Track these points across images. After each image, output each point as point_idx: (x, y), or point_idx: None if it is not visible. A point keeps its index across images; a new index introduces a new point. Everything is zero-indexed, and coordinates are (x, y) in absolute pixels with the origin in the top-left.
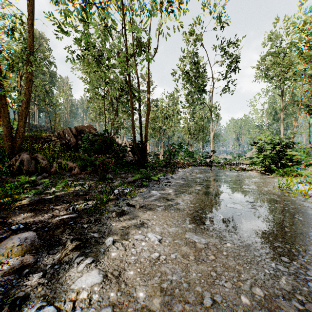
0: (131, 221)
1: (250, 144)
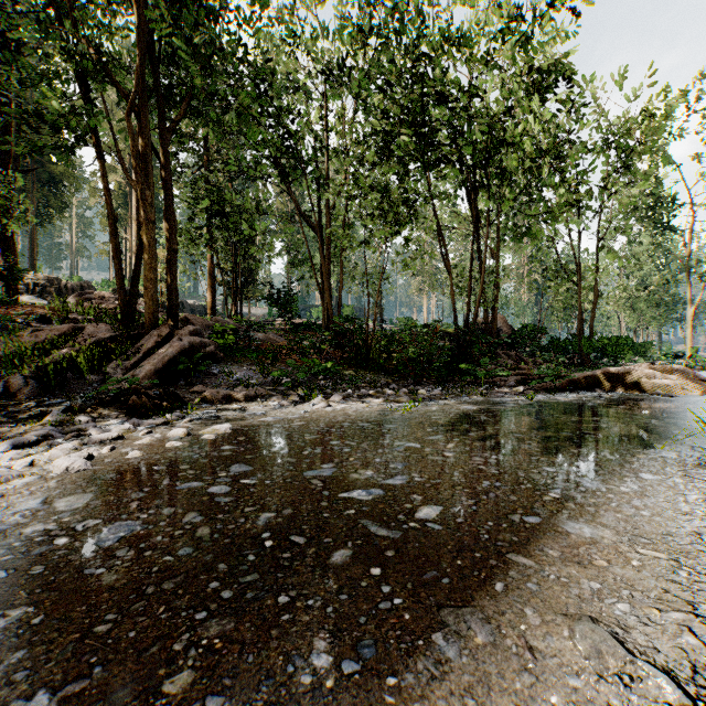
0: None
1: None
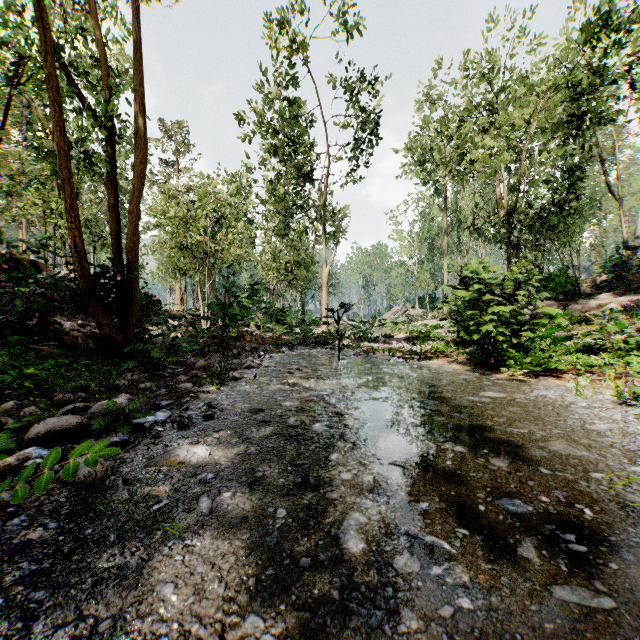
0: None
1: (452, 286)
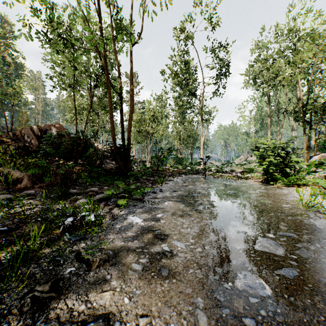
0: None
1: (251, 149)
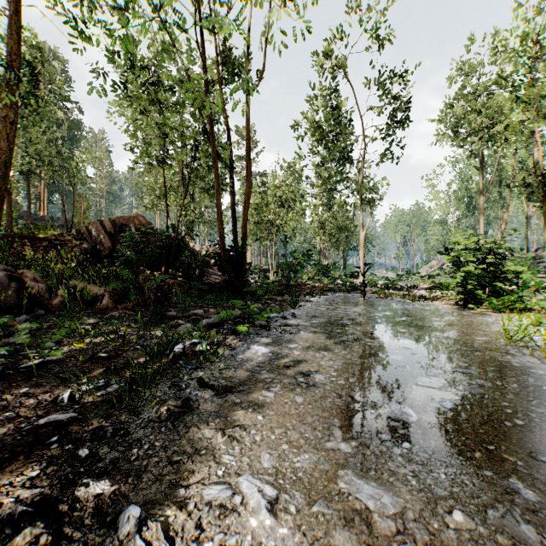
0: (202, 433)
1: (438, 252)
